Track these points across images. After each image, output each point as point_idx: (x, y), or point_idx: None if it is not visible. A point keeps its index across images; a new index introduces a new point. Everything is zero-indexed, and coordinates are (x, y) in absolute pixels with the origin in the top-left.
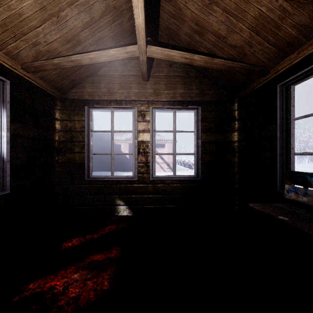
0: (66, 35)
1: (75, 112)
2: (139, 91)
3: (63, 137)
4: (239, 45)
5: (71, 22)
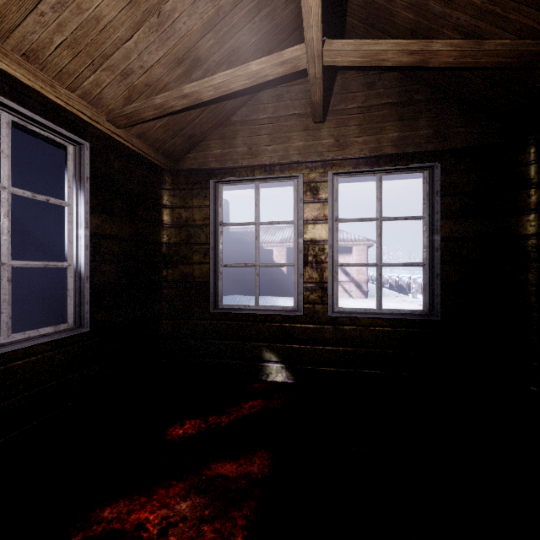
0: (174, 51)
1: (194, 192)
2: (306, 144)
3: (175, 237)
4: None
5: (181, 23)
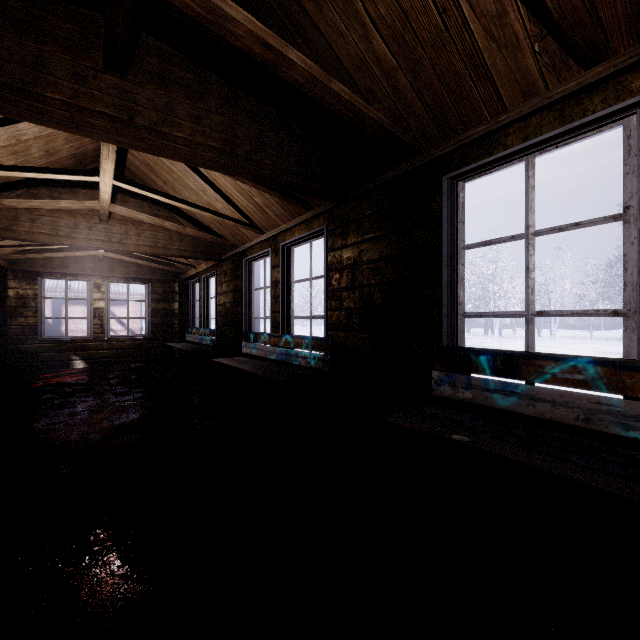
0: None
1: (28, 282)
2: (94, 266)
3: (15, 303)
4: (167, 257)
5: None
